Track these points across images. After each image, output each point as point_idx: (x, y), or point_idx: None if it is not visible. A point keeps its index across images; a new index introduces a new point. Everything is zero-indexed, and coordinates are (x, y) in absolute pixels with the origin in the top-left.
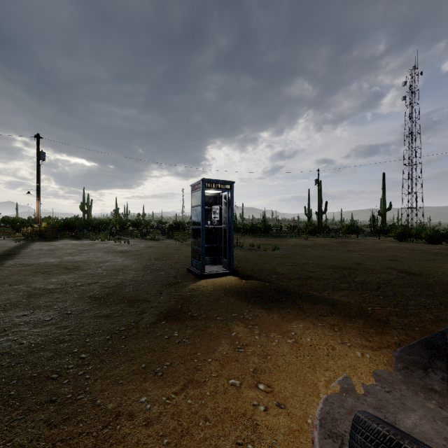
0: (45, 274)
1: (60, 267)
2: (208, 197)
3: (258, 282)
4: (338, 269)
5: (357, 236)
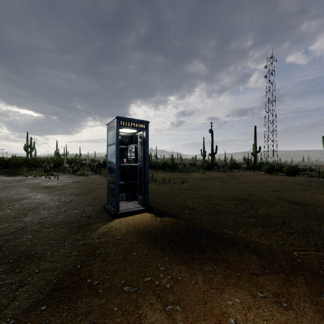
0: None
1: None
2: (125, 136)
3: (173, 220)
4: (239, 200)
5: (239, 170)
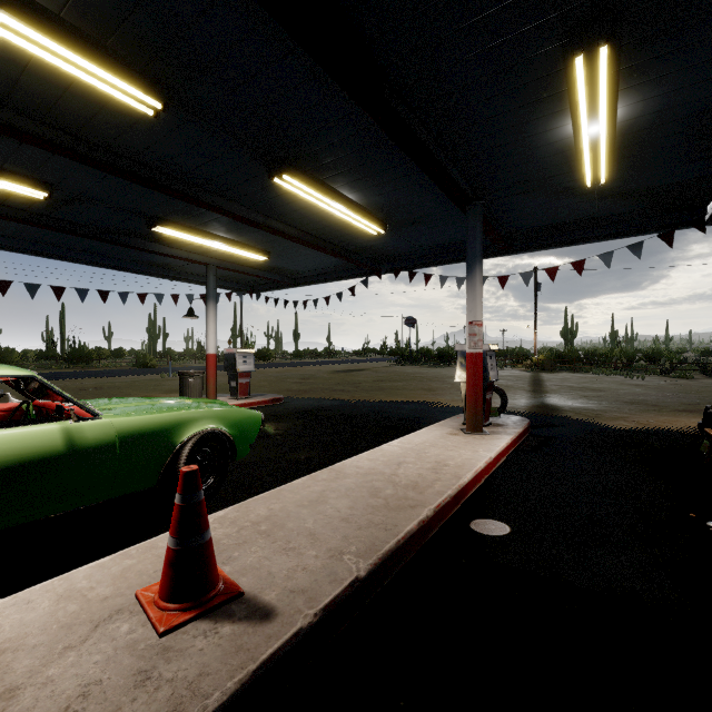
0: (580, 391)
1: (586, 389)
2: None
3: None
4: None
5: None
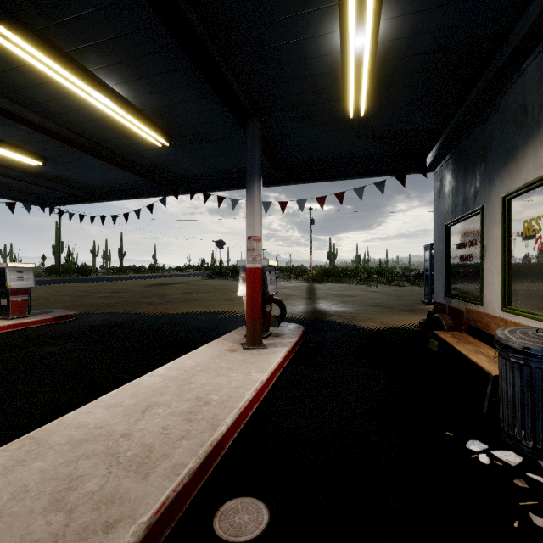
0: (340, 297)
1: (344, 295)
2: None
3: None
4: None
5: None
